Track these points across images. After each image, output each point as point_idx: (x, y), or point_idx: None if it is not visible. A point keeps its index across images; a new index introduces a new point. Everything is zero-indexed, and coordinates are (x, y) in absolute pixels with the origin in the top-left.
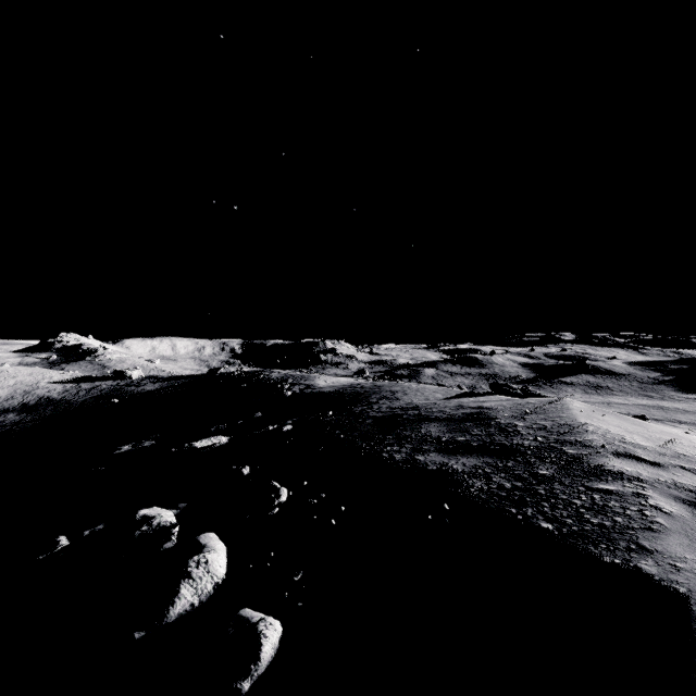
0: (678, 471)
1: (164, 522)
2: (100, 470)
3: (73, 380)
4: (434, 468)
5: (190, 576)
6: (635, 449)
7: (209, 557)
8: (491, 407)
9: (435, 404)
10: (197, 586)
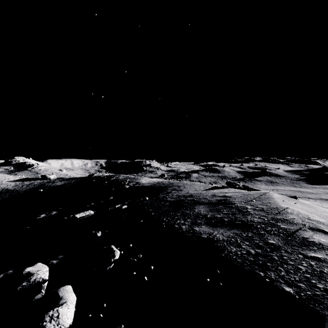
0: None
1: (38, 278)
2: (27, 228)
3: (20, 180)
4: (205, 236)
5: None
6: (319, 224)
7: (60, 311)
8: (230, 196)
9: (201, 193)
10: None
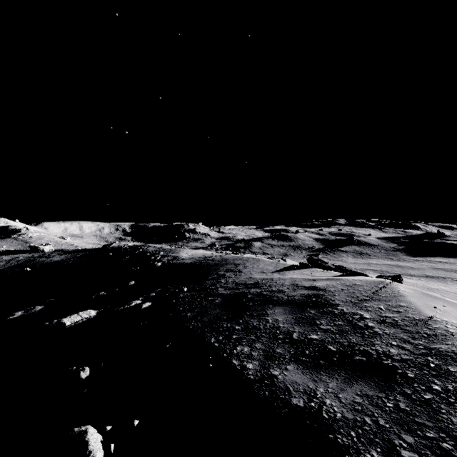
0: None
1: None
2: None
3: None
4: (301, 403)
5: None
6: None
7: None
8: (324, 288)
9: (272, 280)
10: None
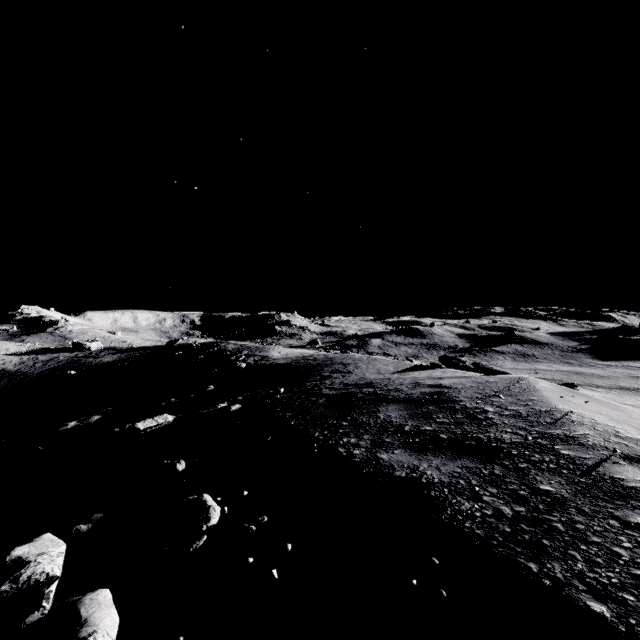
0: None
1: (38, 574)
2: (39, 450)
3: (30, 351)
4: (403, 474)
5: None
6: None
7: None
8: (449, 385)
9: (389, 380)
10: None
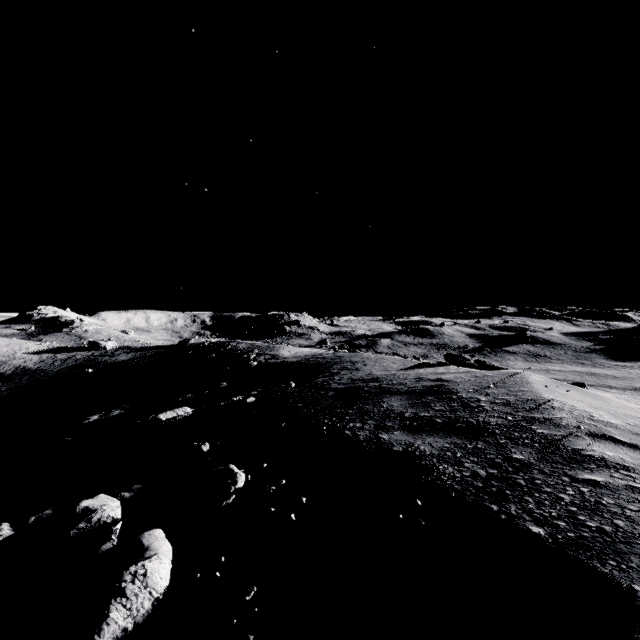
0: None
1: (105, 517)
2: (67, 440)
3: (49, 350)
4: (400, 449)
5: (124, 594)
6: (607, 428)
7: (148, 566)
8: (450, 379)
9: (395, 375)
10: (131, 606)
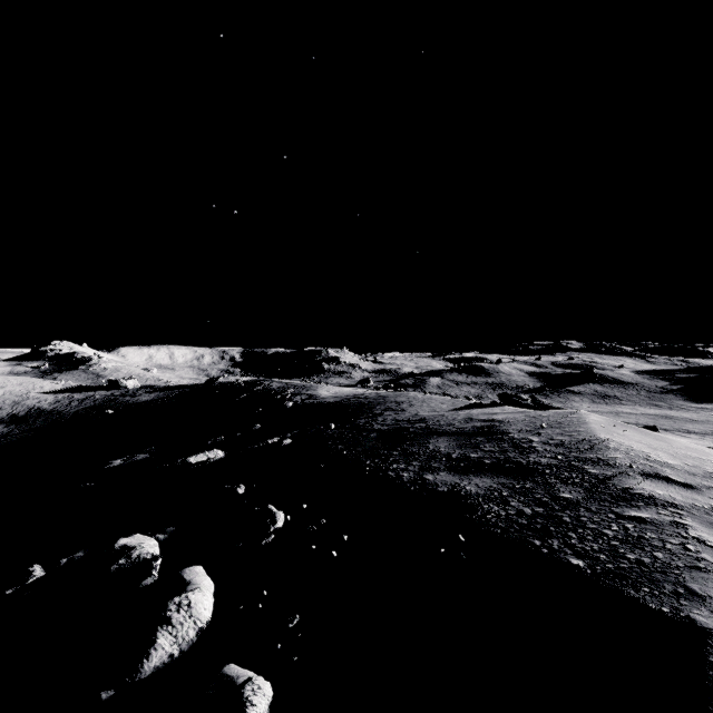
0: (712, 494)
1: (145, 554)
2: (89, 486)
3: (65, 390)
4: (445, 489)
5: (169, 622)
6: (663, 468)
7: (192, 598)
8: (502, 420)
9: (443, 416)
10: (177, 634)
